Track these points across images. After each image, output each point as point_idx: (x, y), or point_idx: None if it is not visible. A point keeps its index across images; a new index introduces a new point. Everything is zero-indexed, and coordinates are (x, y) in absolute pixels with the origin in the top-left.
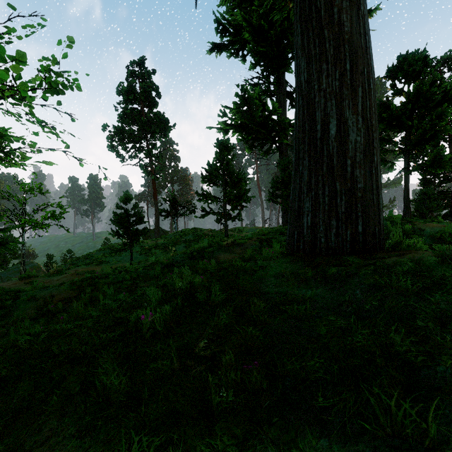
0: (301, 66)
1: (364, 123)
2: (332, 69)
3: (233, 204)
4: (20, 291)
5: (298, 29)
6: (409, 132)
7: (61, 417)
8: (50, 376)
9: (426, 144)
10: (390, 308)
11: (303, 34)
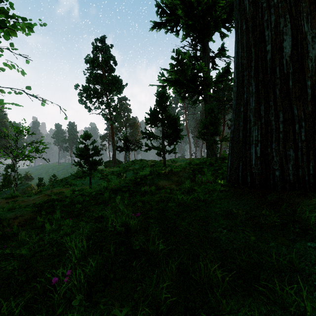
0: None
1: None
2: None
3: (170, 140)
4: None
5: None
6: None
7: None
8: None
9: None
10: None
11: None
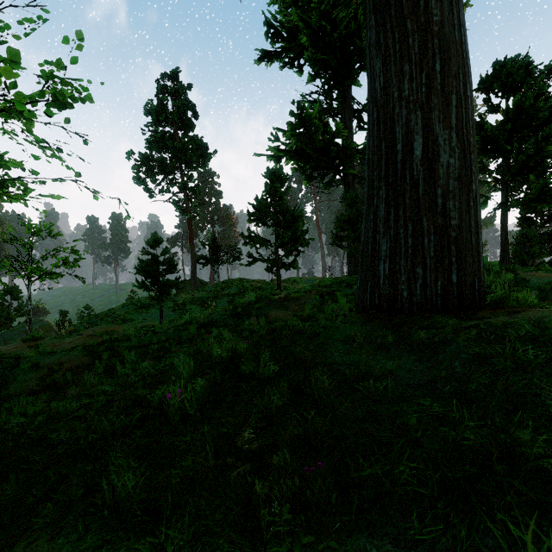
0: (375, 69)
1: (459, 141)
2: (417, 71)
3: (287, 248)
4: (20, 357)
5: (371, 21)
6: (508, 158)
7: (53, 535)
8: (45, 474)
9: (529, 173)
10: (505, 387)
11: (378, 27)
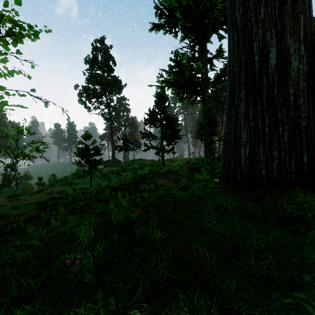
0: (235, 3)
1: (306, 50)
2: None
3: (168, 140)
4: None
5: None
6: None
7: None
8: None
9: None
10: None
11: None
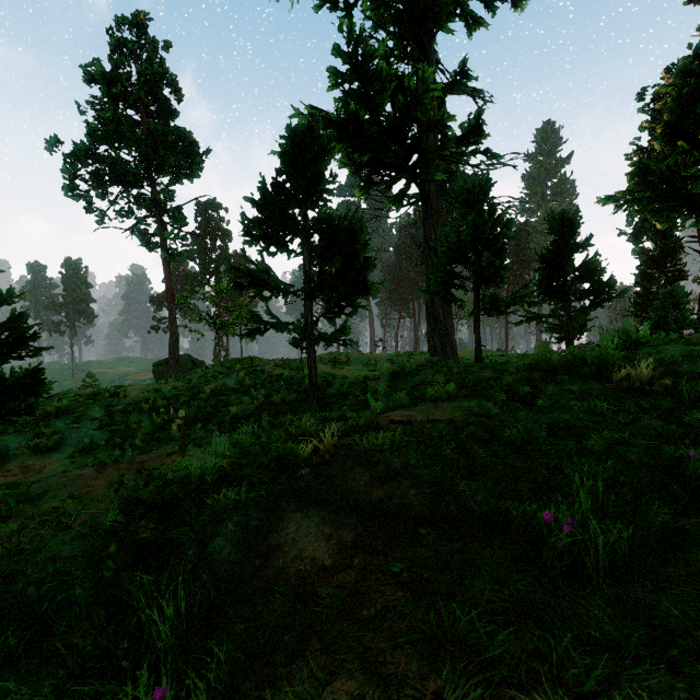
0: None
1: None
2: None
3: (331, 300)
4: None
5: None
6: None
7: None
8: None
9: None
10: None
11: None
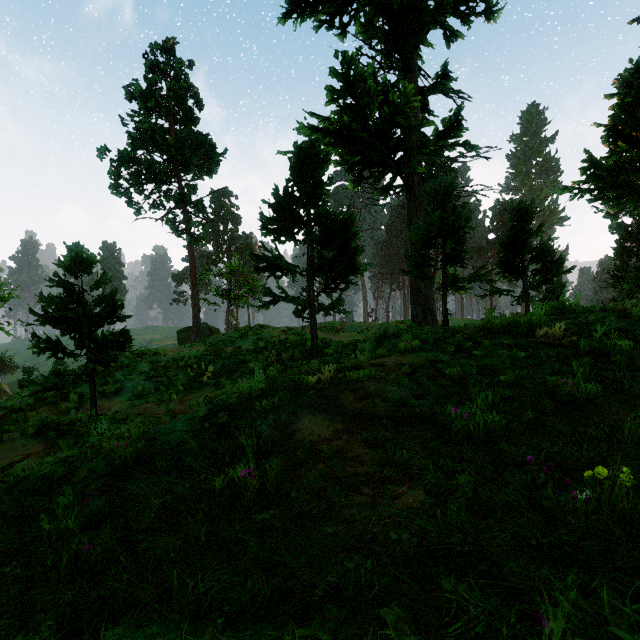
0: None
1: None
2: None
3: (328, 279)
4: None
5: None
6: None
7: None
8: None
9: None
10: None
11: None
